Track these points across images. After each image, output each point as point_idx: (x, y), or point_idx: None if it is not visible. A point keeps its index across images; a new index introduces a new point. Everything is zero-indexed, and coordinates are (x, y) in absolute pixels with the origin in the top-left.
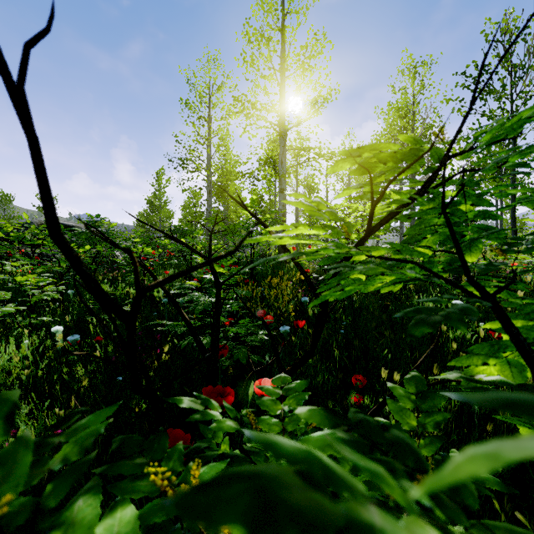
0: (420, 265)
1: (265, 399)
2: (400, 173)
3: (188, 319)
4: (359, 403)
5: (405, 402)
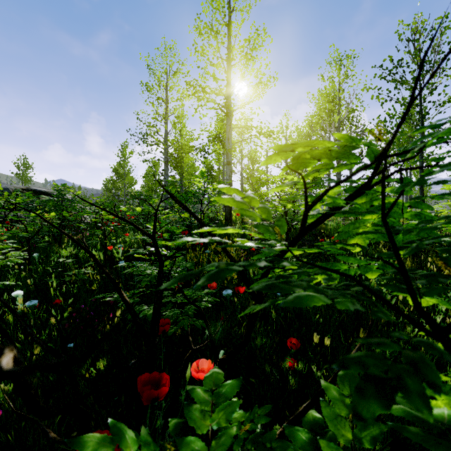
0: (358, 282)
1: (194, 408)
2: (339, 184)
3: (128, 300)
4: (293, 368)
5: (339, 408)
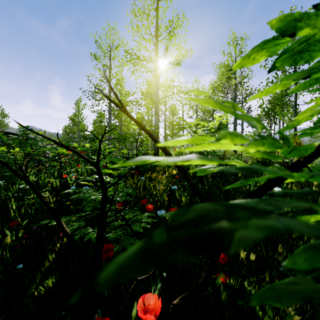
0: None
1: None
2: None
3: (68, 231)
4: (225, 282)
5: None
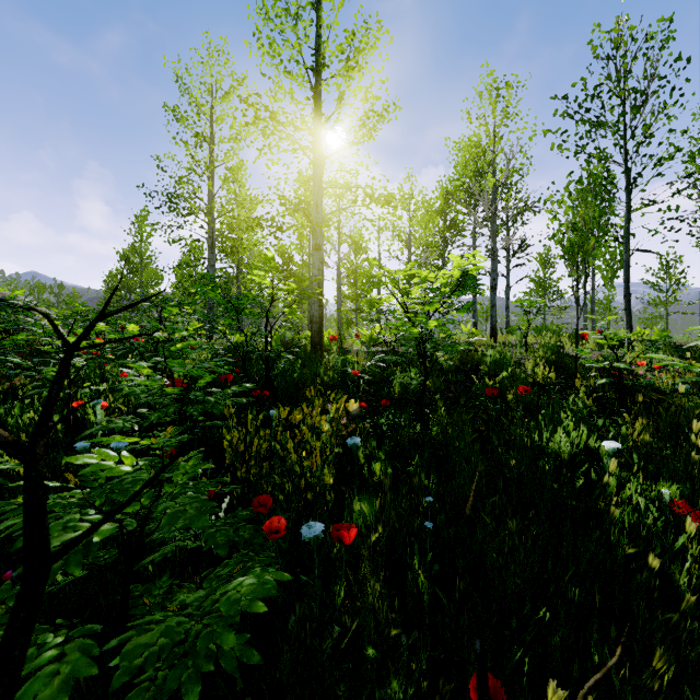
0: None
1: None
2: None
3: None
4: None
5: None
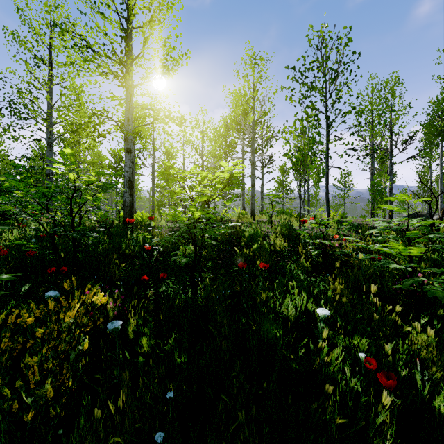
0: None
1: None
2: None
3: None
4: None
5: None
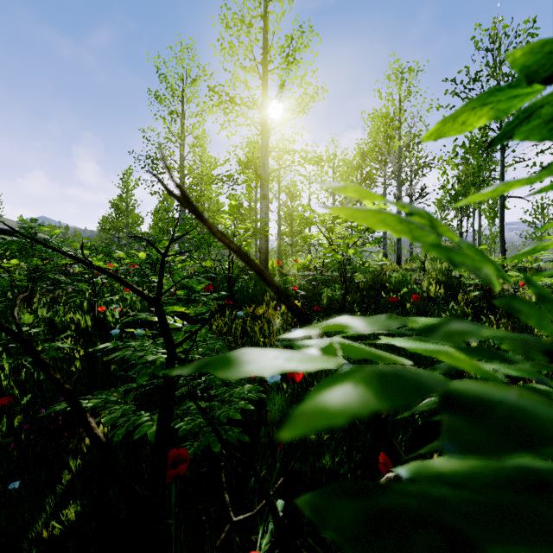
0: None
1: None
2: None
3: (100, 436)
4: None
5: None
